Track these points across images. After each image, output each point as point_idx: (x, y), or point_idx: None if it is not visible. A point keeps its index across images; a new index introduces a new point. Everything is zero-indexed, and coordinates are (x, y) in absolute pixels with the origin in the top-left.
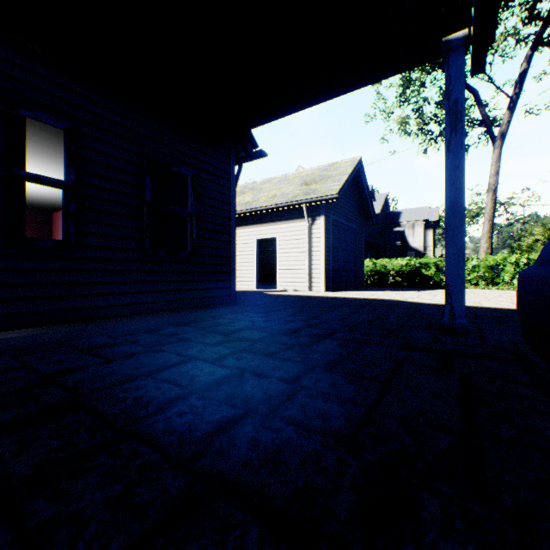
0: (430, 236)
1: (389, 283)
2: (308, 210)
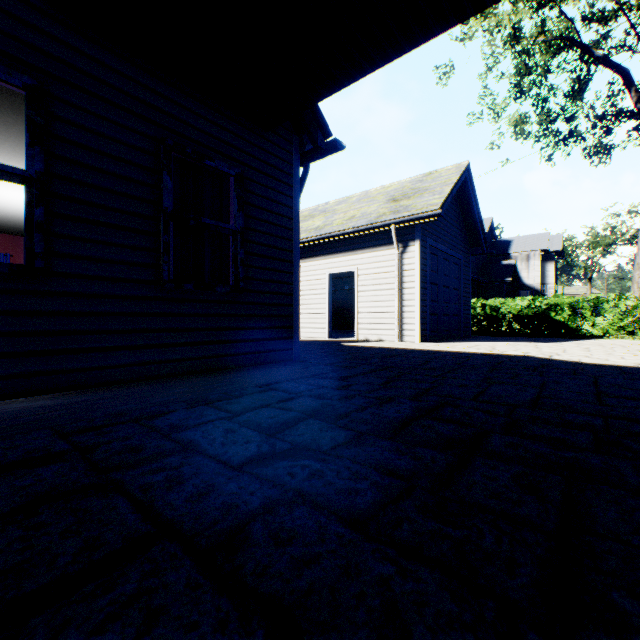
0: (551, 271)
1: (504, 330)
2: (398, 234)
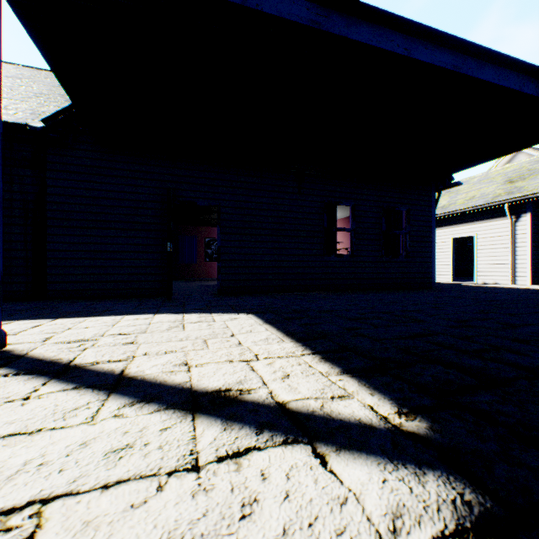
0: None
1: None
2: (511, 209)
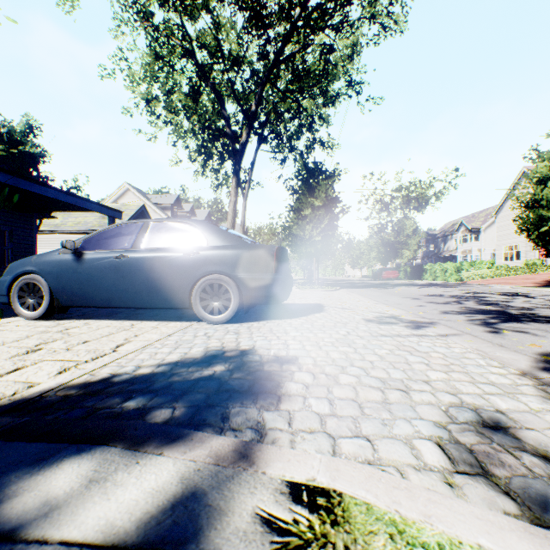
0: None
1: None
2: None
